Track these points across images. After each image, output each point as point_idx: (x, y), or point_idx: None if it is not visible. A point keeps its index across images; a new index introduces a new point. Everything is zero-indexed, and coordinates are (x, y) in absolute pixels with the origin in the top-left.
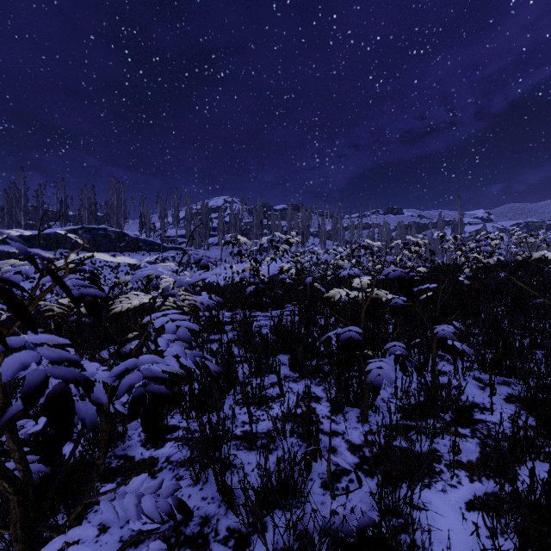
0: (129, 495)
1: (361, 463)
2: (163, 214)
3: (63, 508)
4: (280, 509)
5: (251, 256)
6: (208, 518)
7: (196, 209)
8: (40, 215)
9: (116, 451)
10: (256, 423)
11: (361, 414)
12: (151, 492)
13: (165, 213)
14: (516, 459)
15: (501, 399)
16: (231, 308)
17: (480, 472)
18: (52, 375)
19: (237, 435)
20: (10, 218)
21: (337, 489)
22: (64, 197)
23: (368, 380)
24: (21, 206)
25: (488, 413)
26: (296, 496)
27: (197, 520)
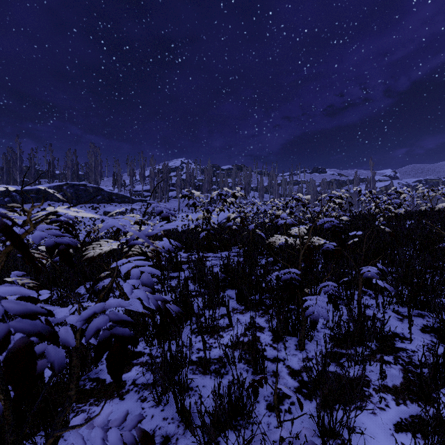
0: (96, 429)
1: (300, 387)
2: (131, 173)
3: (41, 430)
4: (231, 429)
5: (204, 207)
6: (169, 437)
7: (159, 169)
8: (32, 174)
9: (90, 374)
10: (209, 350)
11: (299, 343)
12: (116, 425)
13: (134, 172)
14: (436, 384)
15: (418, 330)
16: (187, 250)
17: (405, 396)
18: (14, 330)
19: (193, 360)
20: (8, 176)
21: (281, 411)
22: (51, 159)
23: (306, 315)
24: (17, 166)
25: (407, 342)
26: (245, 417)
27: (159, 439)
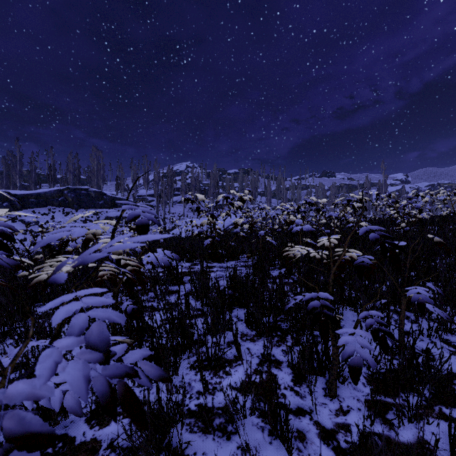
0: None
1: None
2: (135, 177)
3: None
4: None
5: (208, 212)
6: None
7: (163, 173)
8: (32, 178)
9: (57, 429)
10: (212, 393)
11: (328, 387)
12: None
13: (137, 176)
14: None
15: None
16: (190, 259)
17: None
18: None
19: (191, 410)
20: (8, 180)
21: None
22: (52, 163)
23: (344, 357)
24: (17, 170)
25: None
26: None
27: None
